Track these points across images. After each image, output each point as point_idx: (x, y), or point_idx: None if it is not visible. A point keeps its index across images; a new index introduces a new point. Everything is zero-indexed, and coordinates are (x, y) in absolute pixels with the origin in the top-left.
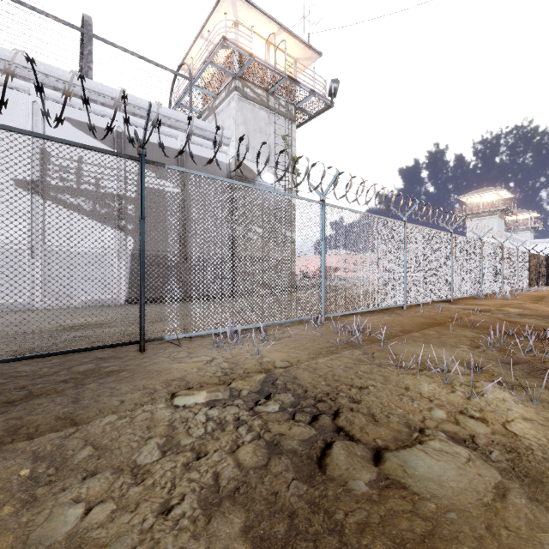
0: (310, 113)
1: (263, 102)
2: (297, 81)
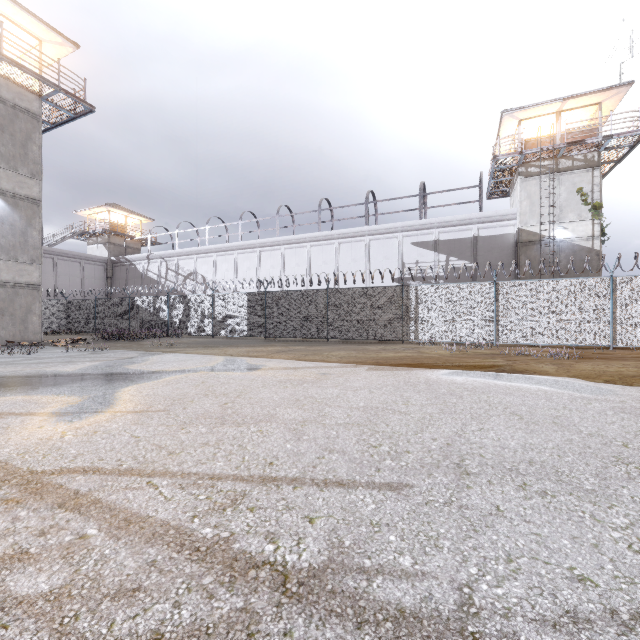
0: (627, 145)
1: (551, 169)
2: (580, 141)
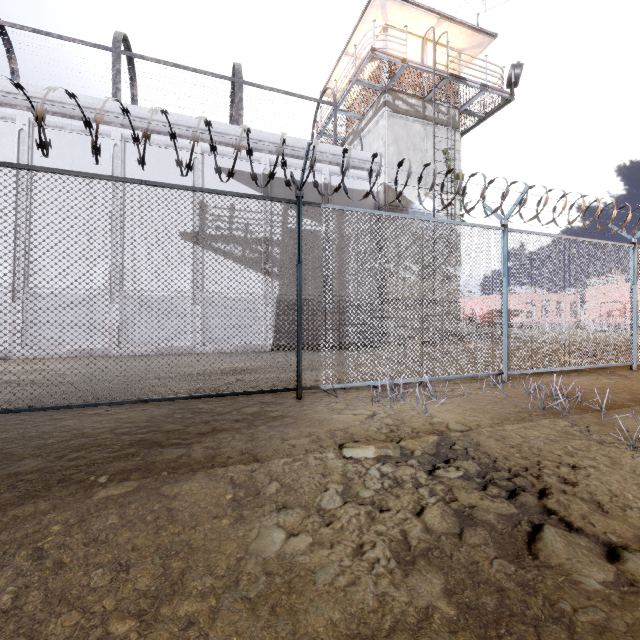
0: (480, 114)
1: (418, 113)
2: (462, 78)
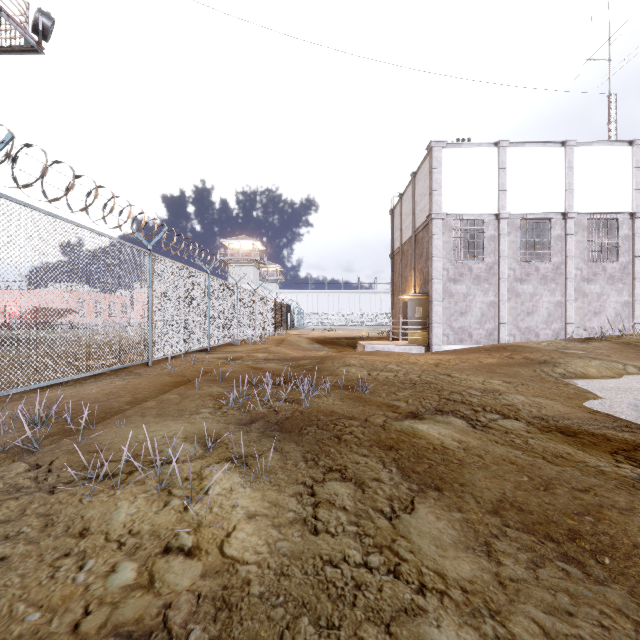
0: None
1: None
2: None
